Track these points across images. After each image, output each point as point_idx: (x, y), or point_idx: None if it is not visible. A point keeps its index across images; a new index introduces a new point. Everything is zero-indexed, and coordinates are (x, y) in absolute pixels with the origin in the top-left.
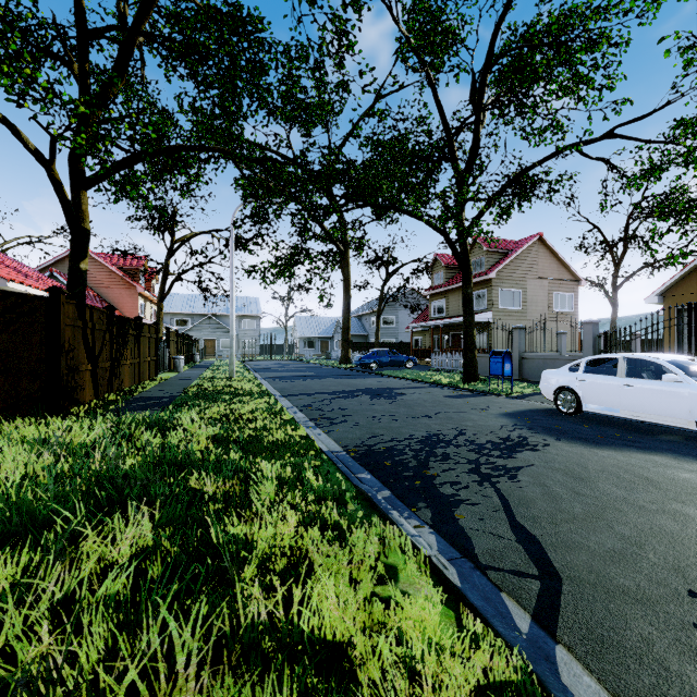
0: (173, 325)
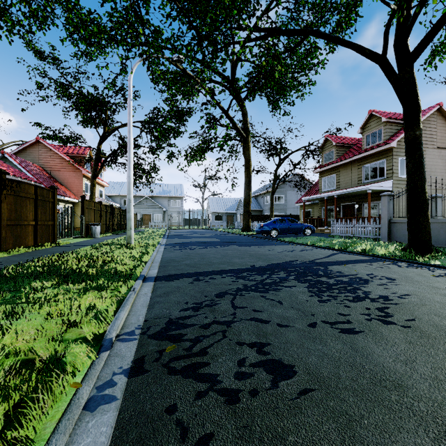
0: (122, 203)
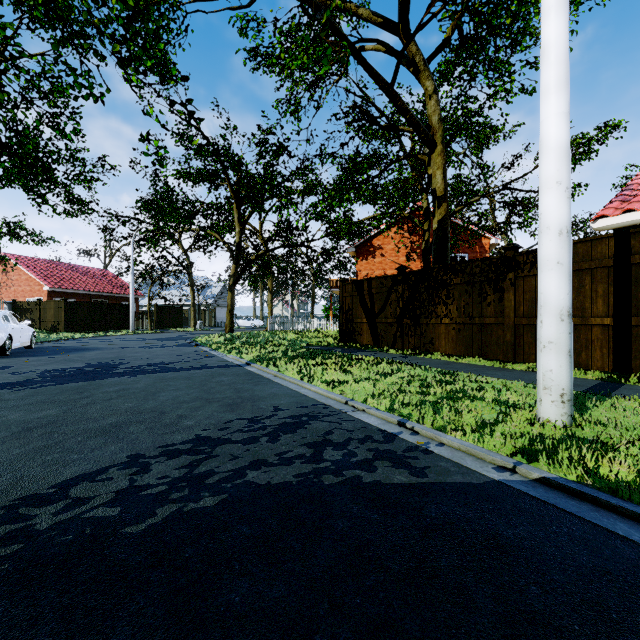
0: None
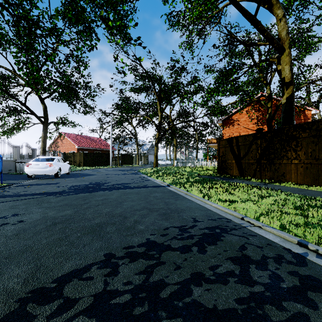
0: None
